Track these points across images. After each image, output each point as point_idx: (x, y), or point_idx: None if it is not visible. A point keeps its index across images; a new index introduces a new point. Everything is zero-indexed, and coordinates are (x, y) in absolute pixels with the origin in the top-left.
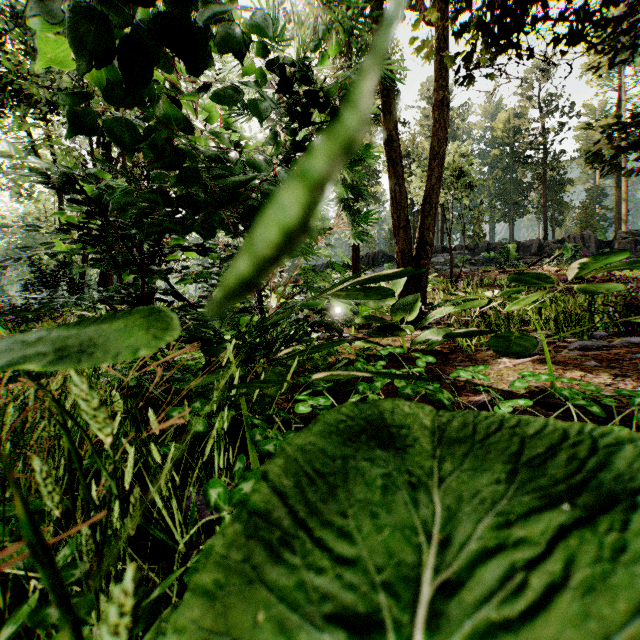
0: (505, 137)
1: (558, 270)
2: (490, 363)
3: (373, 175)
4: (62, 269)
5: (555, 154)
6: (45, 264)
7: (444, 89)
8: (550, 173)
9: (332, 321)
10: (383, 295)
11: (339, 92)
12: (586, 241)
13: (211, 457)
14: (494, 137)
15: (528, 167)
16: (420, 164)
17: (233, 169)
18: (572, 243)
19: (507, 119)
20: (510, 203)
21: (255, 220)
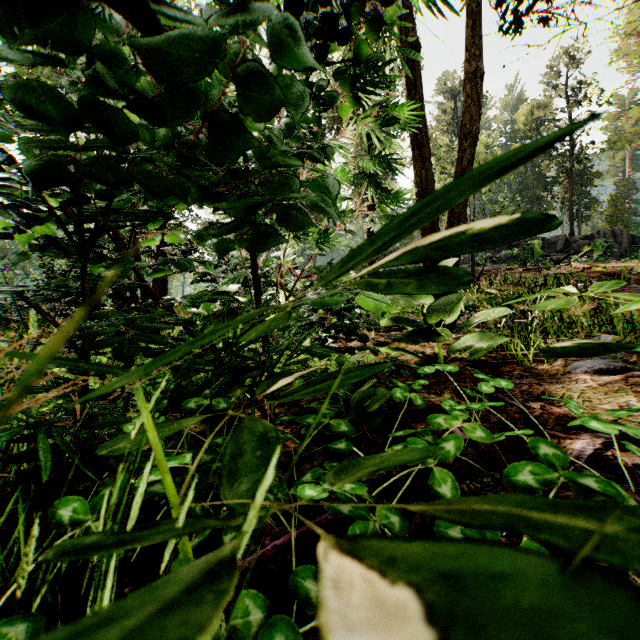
0: (527, 130)
1: (589, 267)
2: (562, 380)
3: (389, 172)
4: (73, 269)
5: (581, 146)
6: (57, 264)
7: (476, 59)
8: (576, 166)
9: (353, 325)
10: (452, 285)
11: (364, 18)
12: (617, 237)
13: (157, 562)
14: (515, 130)
15: (553, 160)
16: (439, 157)
17: (208, 97)
18: (602, 239)
19: (529, 111)
20: (532, 198)
21: (231, 158)
